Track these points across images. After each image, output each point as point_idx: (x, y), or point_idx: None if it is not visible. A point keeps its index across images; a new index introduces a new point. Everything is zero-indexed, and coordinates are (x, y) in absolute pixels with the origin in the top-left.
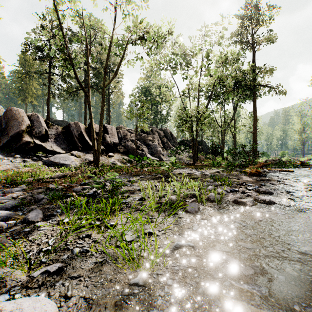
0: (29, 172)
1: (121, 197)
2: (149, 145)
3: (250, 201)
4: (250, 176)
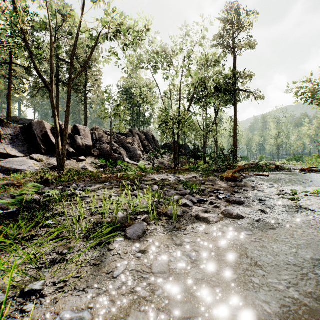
0: None
1: (45, 217)
2: (128, 148)
3: (214, 216)
4: (226, 182)
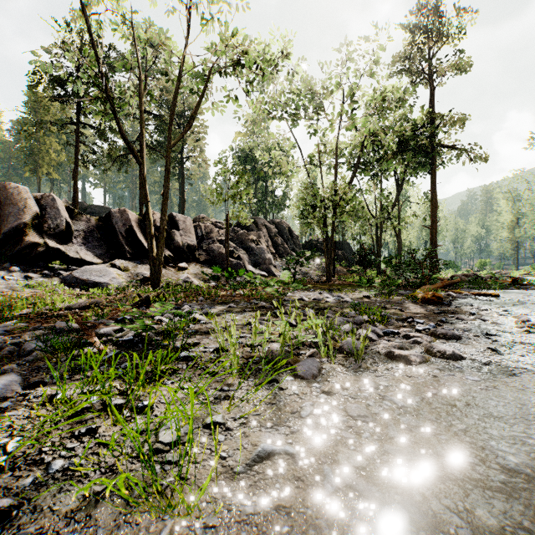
0: (33, 298)
1: (180, 346)
2: (251, 248)
3: (417, 354)
4: (423, 305)
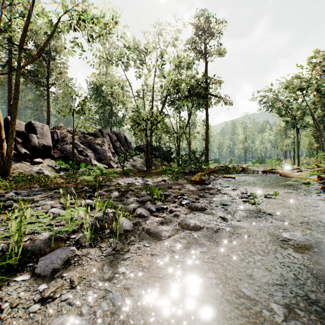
0: None
1: None
2: (96, 149)
3: (168, 229)
4: (195, 185)
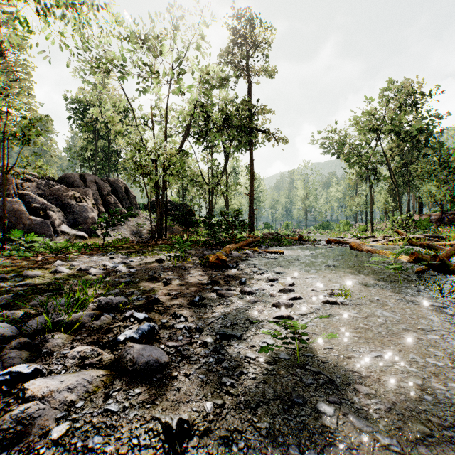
0: None
1: None
2: (69, 206)
3: None
4: (208, 269)
